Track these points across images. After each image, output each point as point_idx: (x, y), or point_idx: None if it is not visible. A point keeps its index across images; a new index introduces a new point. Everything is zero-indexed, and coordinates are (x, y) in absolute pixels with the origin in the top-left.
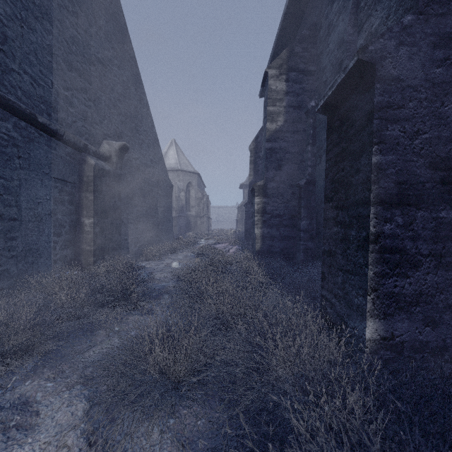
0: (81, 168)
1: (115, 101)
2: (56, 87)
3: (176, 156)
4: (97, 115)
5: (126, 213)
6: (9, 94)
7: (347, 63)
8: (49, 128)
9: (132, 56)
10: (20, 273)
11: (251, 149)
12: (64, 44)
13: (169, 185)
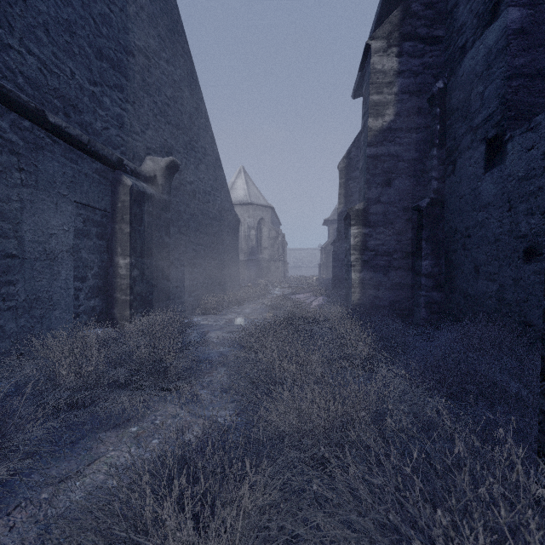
0: (115, 191)
1: (162, 106)
2: (78, 78)
3: (246, 187)
4: (137, 122)
5: (177, 253)
6: (4, 80)
7: (508, 2)
8: (65, 133)
9: (186, 50)
10: (22, 332)
11: (341, 168)
12: (90, 23)
13: (234, 219)
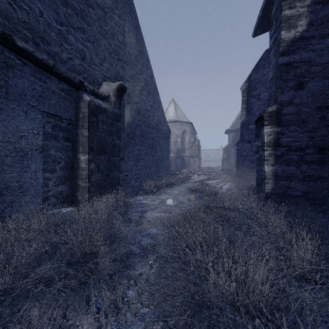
0: (77, 105)
1: (115, 47)
2: (46, 17)
3: (174, 111)
4: (96, 57)
5: (126, 151)
6: None
7: None
8: (33, 56)
9: (133, 10)
10: None
11: (243, 89)
12: None
13: (167, 129)
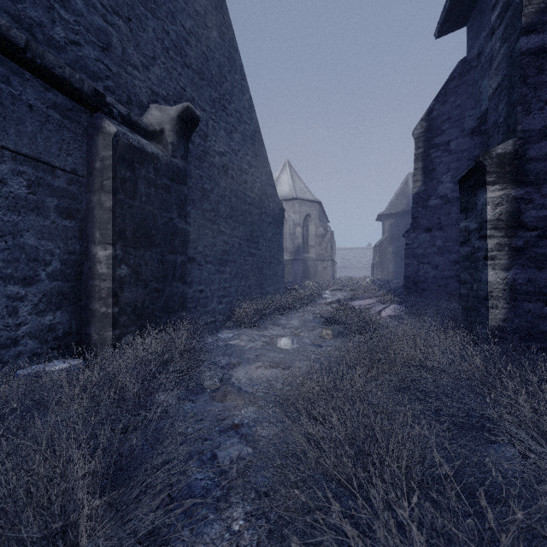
0: (91, 143)
1: (178, 40)
2: None
3: (291, 181)
4: (135, 50)
5: (201, 245)
6: None
7: None
8: None
9: None
10: None
11: (418, 134)
12: None
13: (278, 207)
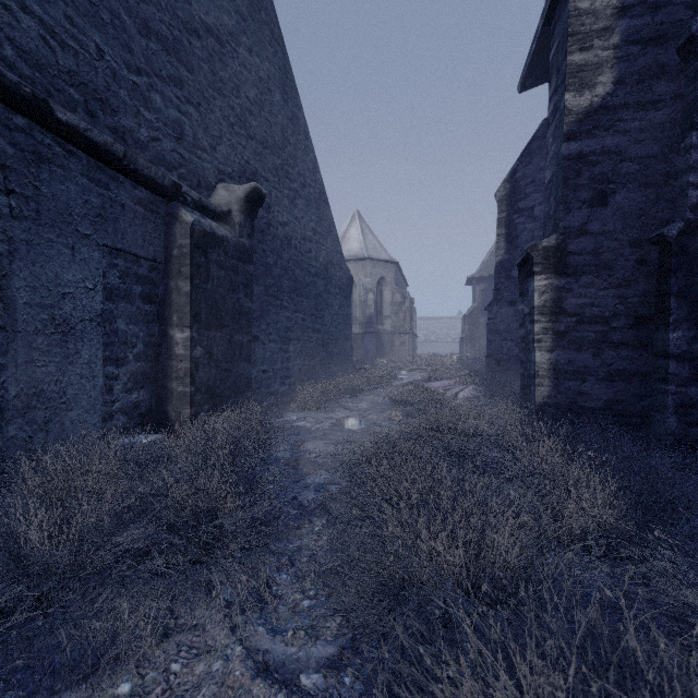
0: (169, 231)
1: (242, 112)
2: (110, 60)
3: (361, 236)
4: (204, 133)
5: (264, 323)
6: None
7: None
8: (86, 139)
9: (276, 37)
10: (13, 446)
11: (501, 197)
12: None
13: (345, 276)
